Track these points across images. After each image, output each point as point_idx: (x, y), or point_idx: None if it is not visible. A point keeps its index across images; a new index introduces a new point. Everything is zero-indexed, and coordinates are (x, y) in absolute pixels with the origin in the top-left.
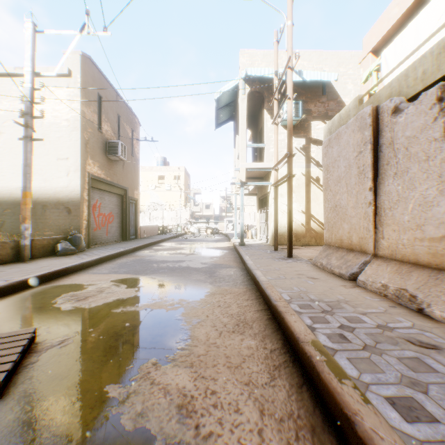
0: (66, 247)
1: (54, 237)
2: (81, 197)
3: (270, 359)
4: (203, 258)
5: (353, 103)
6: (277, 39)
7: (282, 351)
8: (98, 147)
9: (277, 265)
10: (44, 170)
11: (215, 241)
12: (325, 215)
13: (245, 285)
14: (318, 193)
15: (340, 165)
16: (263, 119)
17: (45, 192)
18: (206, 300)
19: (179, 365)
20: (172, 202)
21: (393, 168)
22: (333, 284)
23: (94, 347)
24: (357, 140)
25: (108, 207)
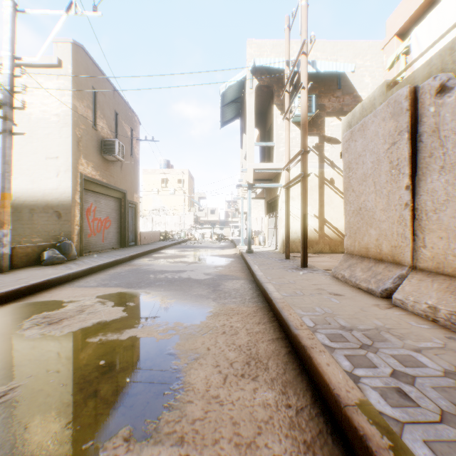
0: (53, 255)
1: (40, 244)
2: (72, 199)
3: (297, 427)
4: (206, 267)
5: (379, 90)
6: (289, 25)
7: (313, 411)
8: (92, 145)
9: (291, 277)
10: (32, 170)
11: (220, 248)
12: (346, 219)
13: (255, 302)
14: (333, 196)
15: (365, 161)
16: (272, 116)
17: (33, 194)
18: (207, 324)
19: (163, 440)
20: (176, 207)
21: (438, 161)
22: (363, 302)
23: (47, 403)
24: (388, 129)
25: (105, 211)
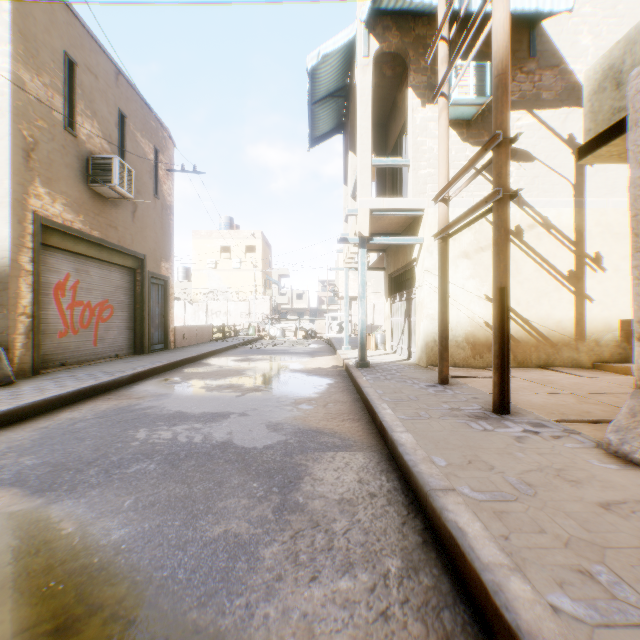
0: None
1: None
2: (10, 263)
3: None
4: (277, 404)
5: None
6: None
7: None
8: (65, 163)
9: (499, 455)
10: None
11: (308, 354)
12: None
13: (430, 609)
14: (520, 260)
15: None
16: (401, 121)
17: None
18: None
19: None
20: (243, 288)
21: None
22: None
23: None
24: None
25: (100, 290)
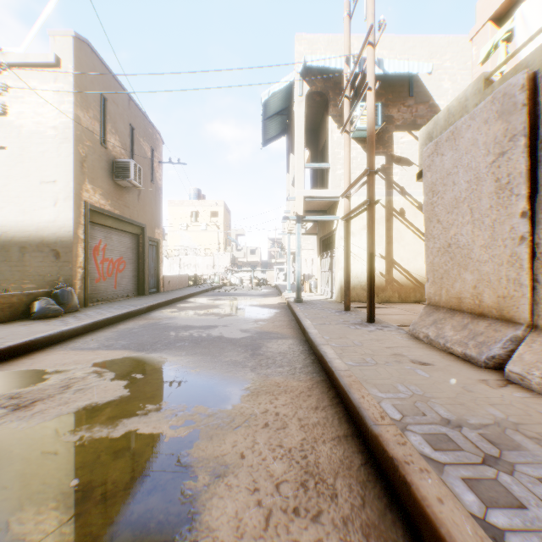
0: (46, 306)
1: (30, 292)
2: (73, 235)
3: None
4: (244, 321)
5: (473, 87)
6: (349, 13)
7: None
8: (101, 167)
9: (356, 336)
10: (23, 197)
11: (261, 296)
12: (428, 259)
13: (309, 373)
14: (403, 231)
15: (457, 181)
16: (327, 132)
17: (24, 228)
18: (242, 409)
19: None
20: (208, 245)
21: None
22: (462, 376)
23: None
24: (493, 134)
25: (118, 250)
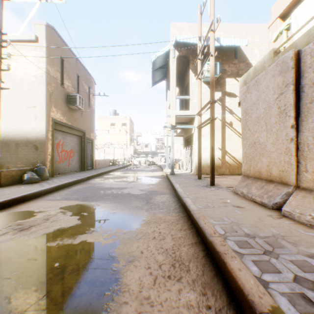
0: (31, 176)
1: (22, 168)
2: (45, 137)
3: None
4: (141, 185)
5: (268, 56)
6: (201, 12)
7: (230, 313)
8: (60, 98)
9: (203, 192)
10: (17, 115)
11: (151, 171)
12: (243, 150)
13: (177, 212)
14: (231, 134)
15: (259, 107)
16: (188, 78)
17: (18, 133)
18: (141, 230)
19: None
20: (121, 142)
21: None
22: (259, 213)
23: (6, 304)
24: (277, 83)
25: (70, 145)
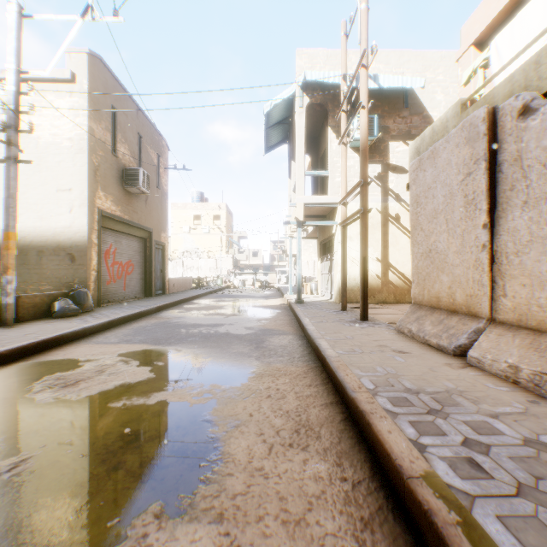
0: (66, 306)
1: (50, 293)
2: (88, 240)
3: (353, 502)
4: (248, 320)
5: (453, 111)
6: (346, 33)
7: (372, 485)
8: (112, 175)
9: (349, 331)
10: (40, 204)
11: (264, 297)
12: (414, 263)
13: (306, 361)
14: (398, 235)
15: (436, 194)
16: (326, 140)
17: (41, 233)
18: (249, 386)
19: (200, 517)
20: (211, 248)
21: (521, 195)
22: (432, 361)
23: (65, 476)
24: (463, 157)
25: (127, 254)
